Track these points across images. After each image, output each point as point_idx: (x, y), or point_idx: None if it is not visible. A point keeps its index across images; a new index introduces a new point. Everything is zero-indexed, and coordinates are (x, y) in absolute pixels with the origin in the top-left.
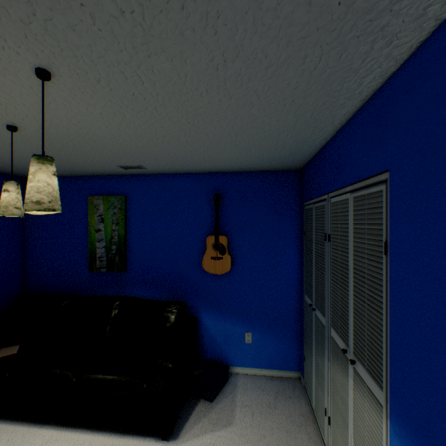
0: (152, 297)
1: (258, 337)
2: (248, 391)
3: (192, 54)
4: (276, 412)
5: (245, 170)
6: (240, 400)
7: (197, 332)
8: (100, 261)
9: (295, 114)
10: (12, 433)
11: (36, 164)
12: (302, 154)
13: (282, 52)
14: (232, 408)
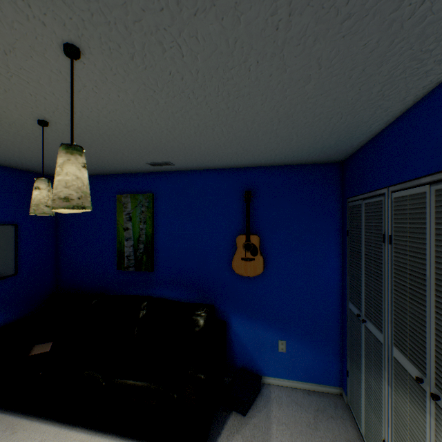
0: (180, 298)
1: (293, 346)
2: (283, 406)
3: (250, 5)
4: (318, 434)
5: (279, 164)
6: (276, 416)
7: (226, 336)
8: (128, 260)
9: (360, 90)
10: (44, 433)
11: (64, 155)
12: (350, 143)
13: None
14: (267, 425)
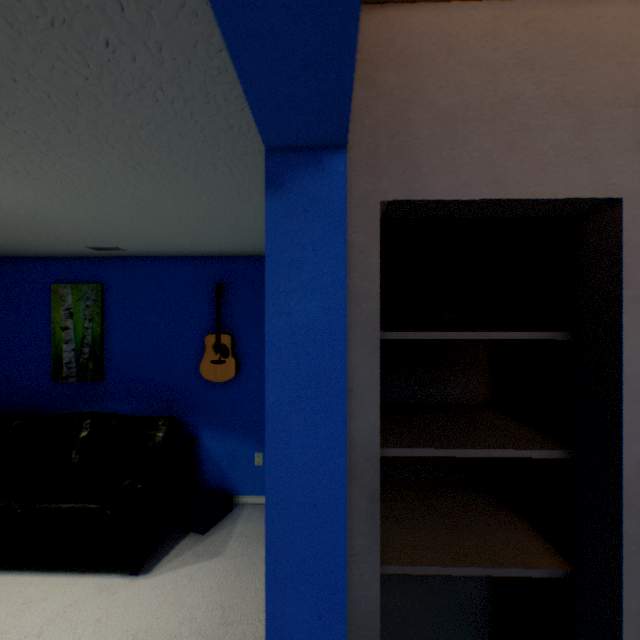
0: (139, 413)
1: None
2: (252, 521)
3: (102, 158)
4: None
5: (254, 254)
6: (239, 530)
7: (196, 455)
8: (68, 369)
9: (253, 204)
10: None
11: None
12: None
13: (188, 161)
14: (226, 539)
